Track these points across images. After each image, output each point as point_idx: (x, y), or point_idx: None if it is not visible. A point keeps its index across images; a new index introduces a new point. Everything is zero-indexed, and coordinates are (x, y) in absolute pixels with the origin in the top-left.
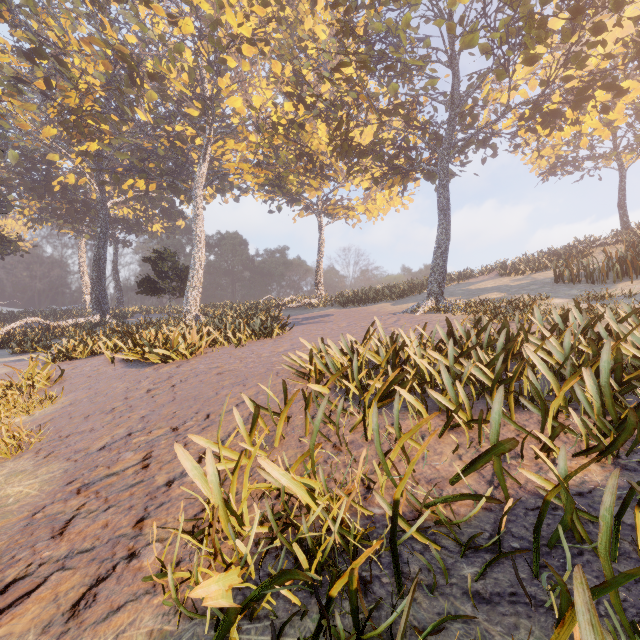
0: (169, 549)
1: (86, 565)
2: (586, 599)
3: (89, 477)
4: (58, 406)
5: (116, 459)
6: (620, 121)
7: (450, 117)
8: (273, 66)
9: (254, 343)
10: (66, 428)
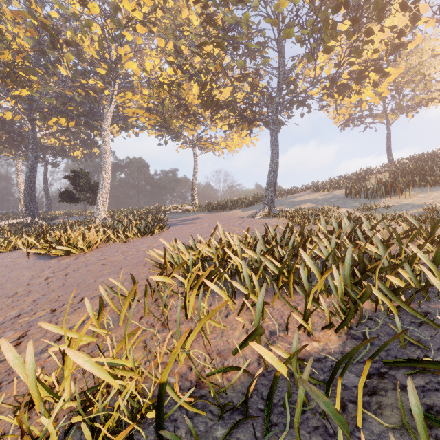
0: (1, 422)
1: None
2: None
3: None
4: None
5: None
6: (385, 93)
7: (278, 85)
8: (158, 42)
9: (139, 239)
10: None
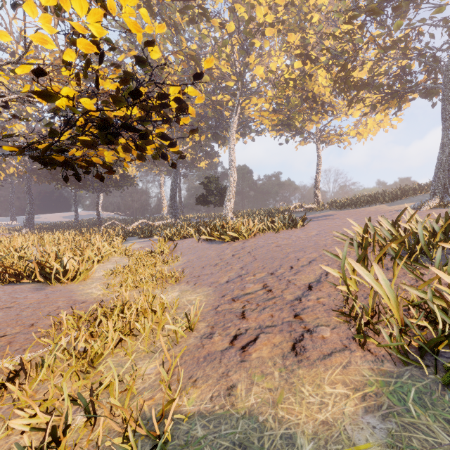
0: (337, 330)
1: (279, 332)
2: None
3: (233, 294)
4: (181, 262)
5: (243, 287)
6: None
7: None
8: (288, 37)
9: (286, 231)
10: (194, 272)
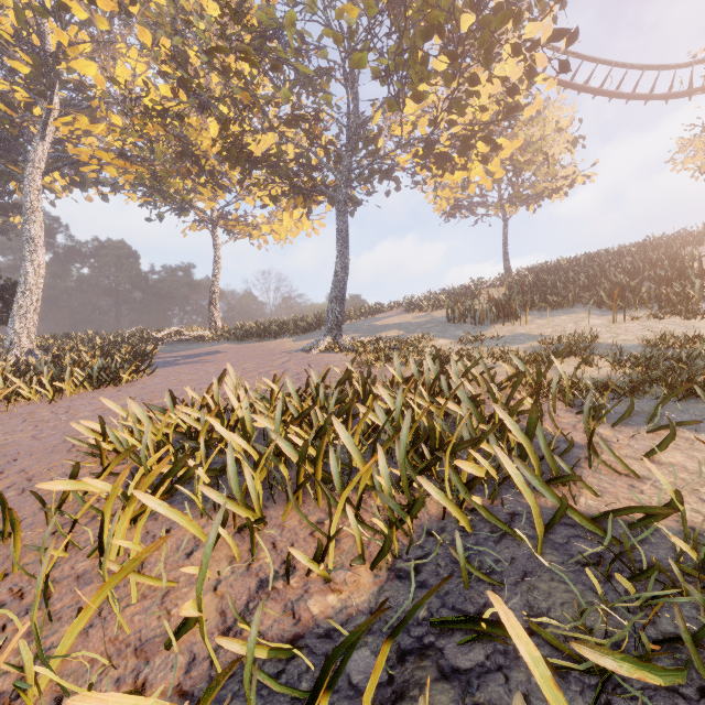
0: None
1: None
2: None
3: None
4: None
5: None
6: (499, 174)
7: (348, 140)
8: (139, 32)
9: (85, 395)
10: None
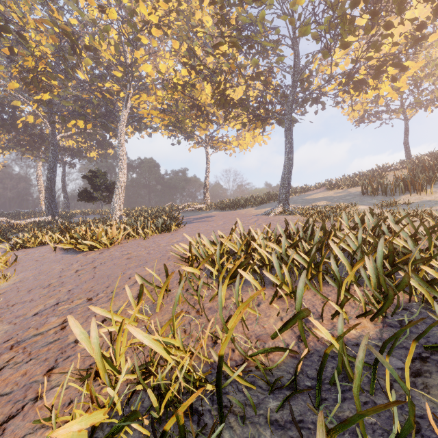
0: (66, 392)
1: (3, 406)
2: (324, 437)
3: (21, 336)
4: (10, 282)
5: (44, 322)
6: (404, 88)
7: (293, 82)
8: (173, 43)
9: (157, 236)
10: (13, 299)
